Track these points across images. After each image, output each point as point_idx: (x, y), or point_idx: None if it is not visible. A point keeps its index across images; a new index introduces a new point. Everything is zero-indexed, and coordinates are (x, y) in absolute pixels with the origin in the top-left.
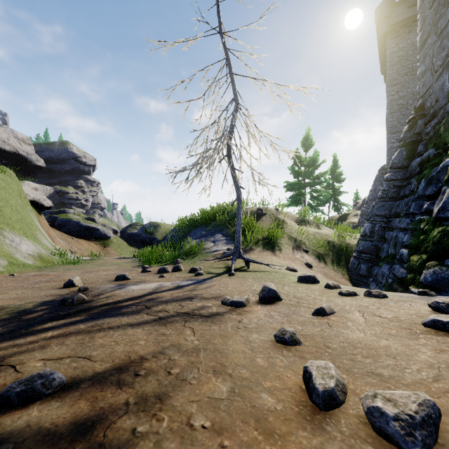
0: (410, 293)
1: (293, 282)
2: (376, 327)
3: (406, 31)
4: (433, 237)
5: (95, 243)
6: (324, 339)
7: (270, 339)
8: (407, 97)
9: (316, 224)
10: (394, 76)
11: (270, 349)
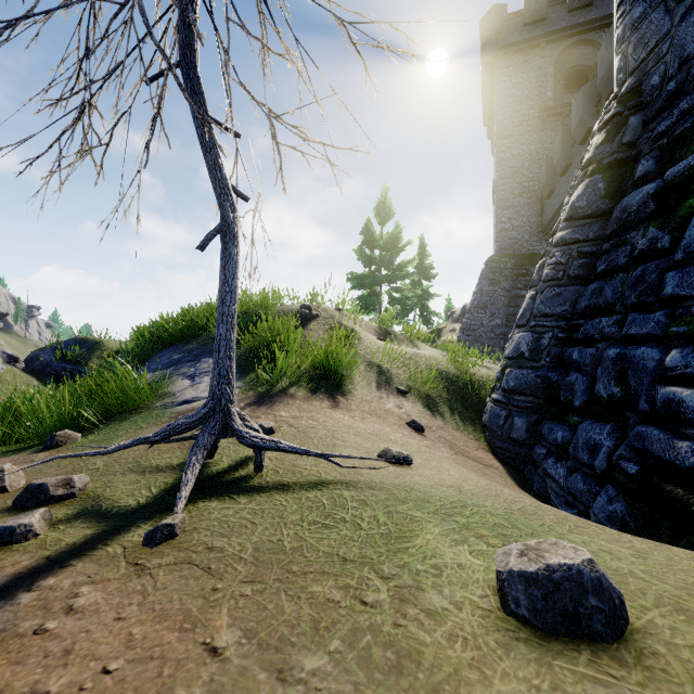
0: None
1: (492, 625)
2: None
3: (521, 61)
4: None
5: None
6: None
7: None
8: (523, 158)
9: (409, 340)
10: (506, 123)
11: None
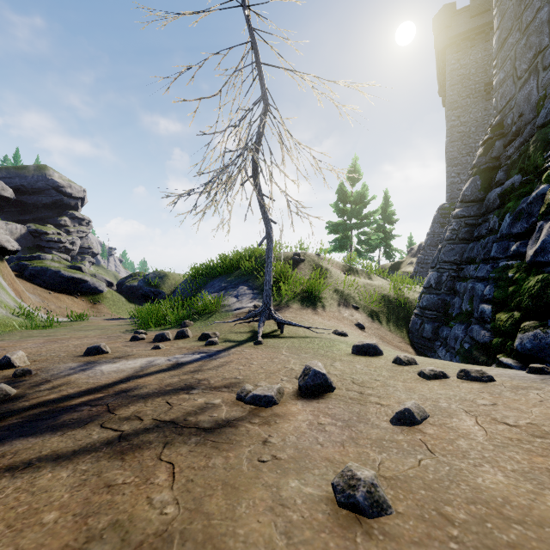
0: (497, 364)
1: (346, 354)
2: (515, 453)
3: (468, 46)
4: (529, 288)
5: (81, 299)
6: (432, 491)
7: (324, 493)
8: (470, 124)
9: (366, 274)
10: (455, 98)
11: (327, 532)
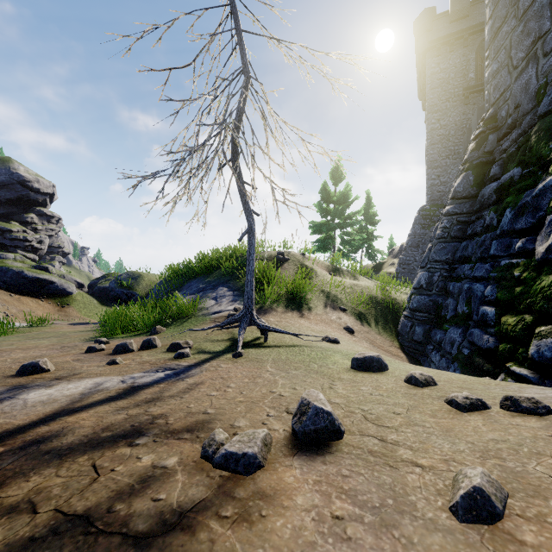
0: (507, 373)
1: (345, 369)
2: None
3: (448, 50)
4: (543, 289)
5: (47, 302)
6: None
7: None
8: (449, 127)
9: (352, 274)
10: (435, 101)
11: None
